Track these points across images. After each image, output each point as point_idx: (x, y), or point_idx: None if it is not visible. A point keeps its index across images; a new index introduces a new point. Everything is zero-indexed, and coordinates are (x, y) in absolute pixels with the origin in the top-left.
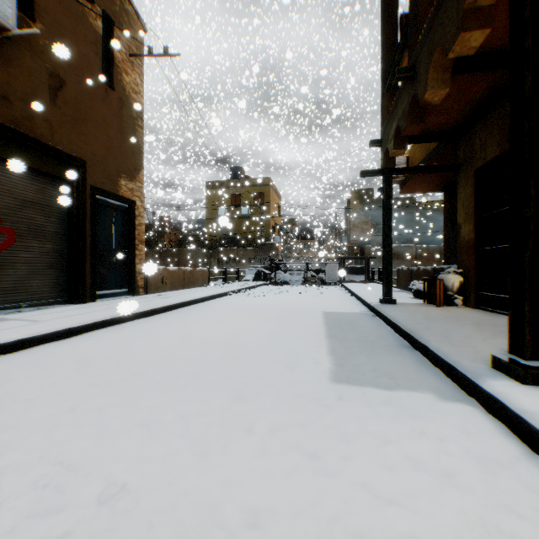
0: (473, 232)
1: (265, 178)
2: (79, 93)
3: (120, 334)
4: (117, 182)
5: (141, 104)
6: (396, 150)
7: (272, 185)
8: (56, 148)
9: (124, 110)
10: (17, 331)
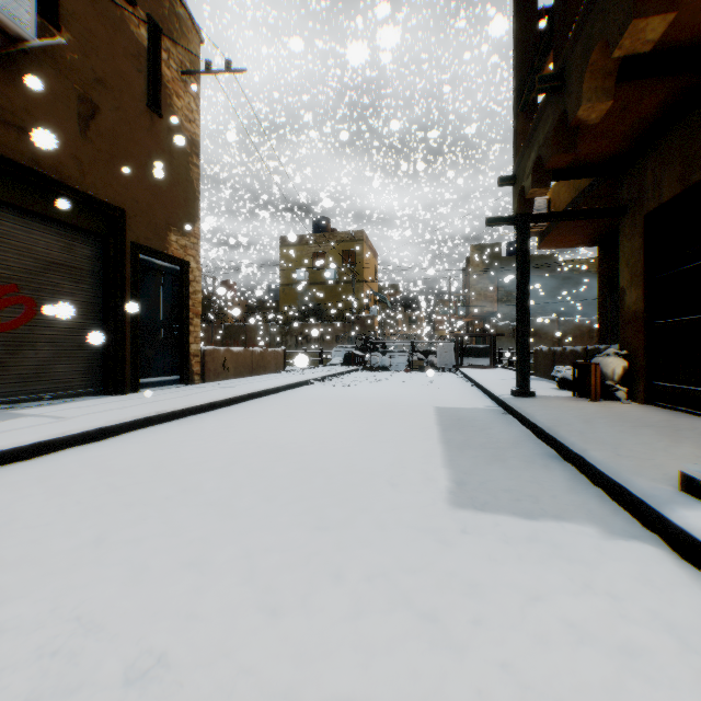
0: (642, 300)
1: (357, 232)
2: (117, 123)
3: (167, 436)
4: (166, 237)
5: (196, 136)
6: (535, 189)
7: (366, 240)
8: (88, 194)
9: (174, 144)
10: (34, 431)
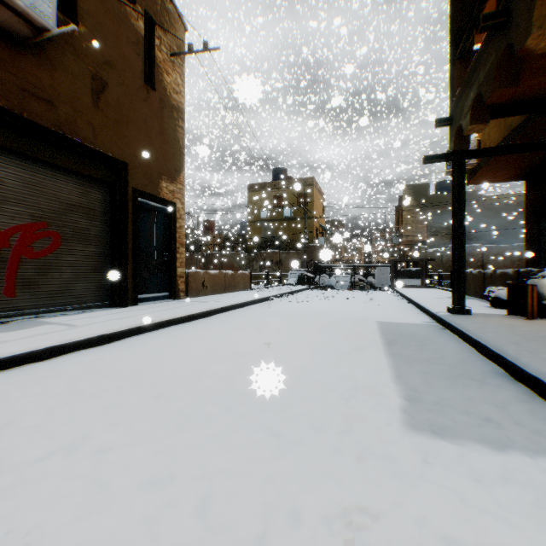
0: None
1: (309, 178)
2: (121, 95)
3: (152, 343)
4: (158, 184)
5: (181, 105)
6: (473, 126)
7: (316, 185)
8: (98, 151)
9: (164, 111)
10: (49, 337)
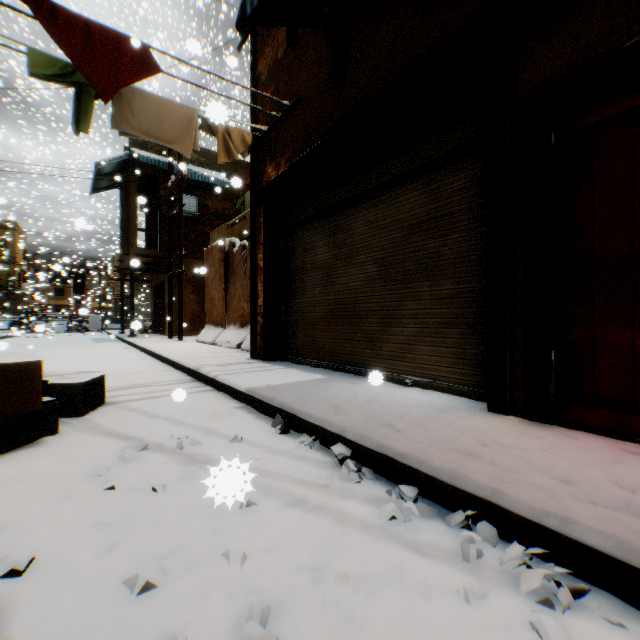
0: (154, 307)
1: (11, 222)
2: None
3: None
4: None
5: None
6: (123, 276)
7: (20, 229)
8: None
9: None
10: None
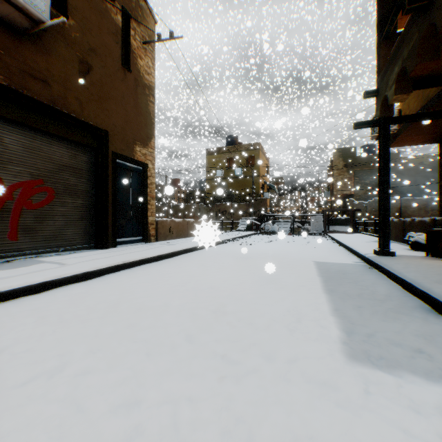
0: None
1: (255, 143)
2: (103, 76)
3: (127, 279)
4: (133, 148)
5: (152, 84)
6: (397, 96)
7: (261, 149)
8: (84, 121)
9: (138, 89)
10: (42, 274)
